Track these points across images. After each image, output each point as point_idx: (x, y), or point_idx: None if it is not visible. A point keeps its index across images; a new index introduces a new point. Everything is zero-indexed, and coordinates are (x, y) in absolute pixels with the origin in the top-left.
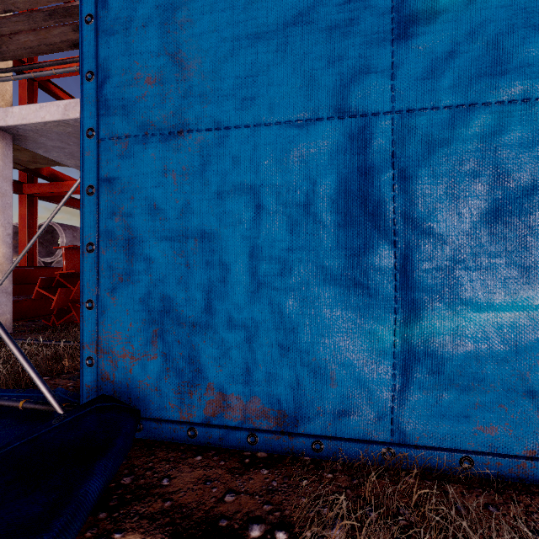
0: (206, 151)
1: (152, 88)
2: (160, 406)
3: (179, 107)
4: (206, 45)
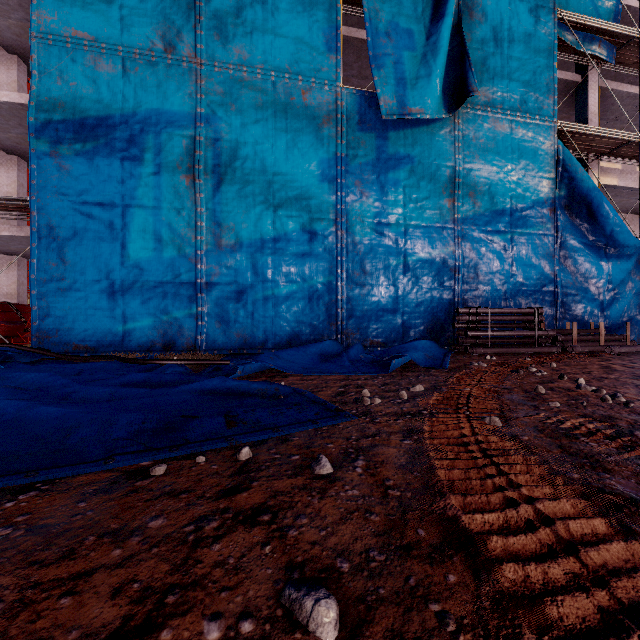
0: (73, 284)
1: (56, 267)
2: (58, 349)
3: (65, 273)
4: (73, 258)
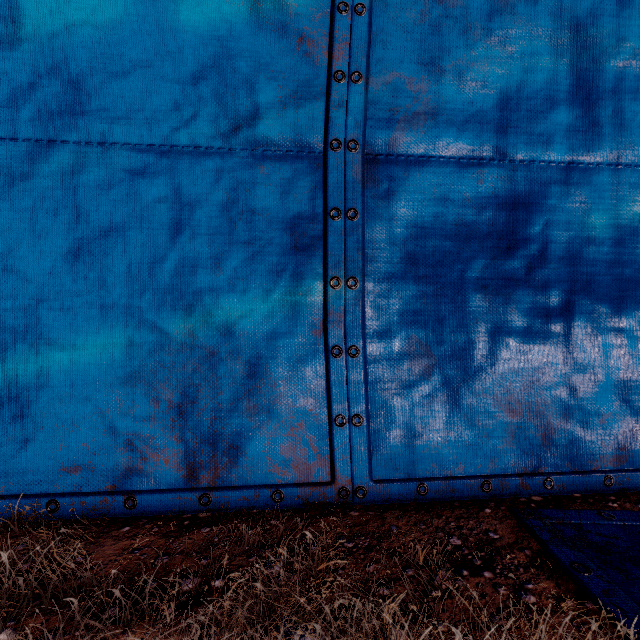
0: None
1: None
2: None
3: None
4: None
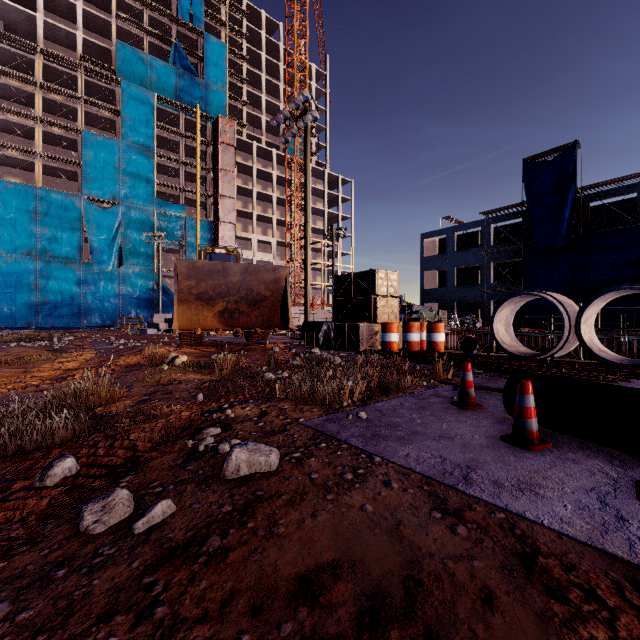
0: (0, 312)
1: None
2: None
3: None
4: (0, 305)
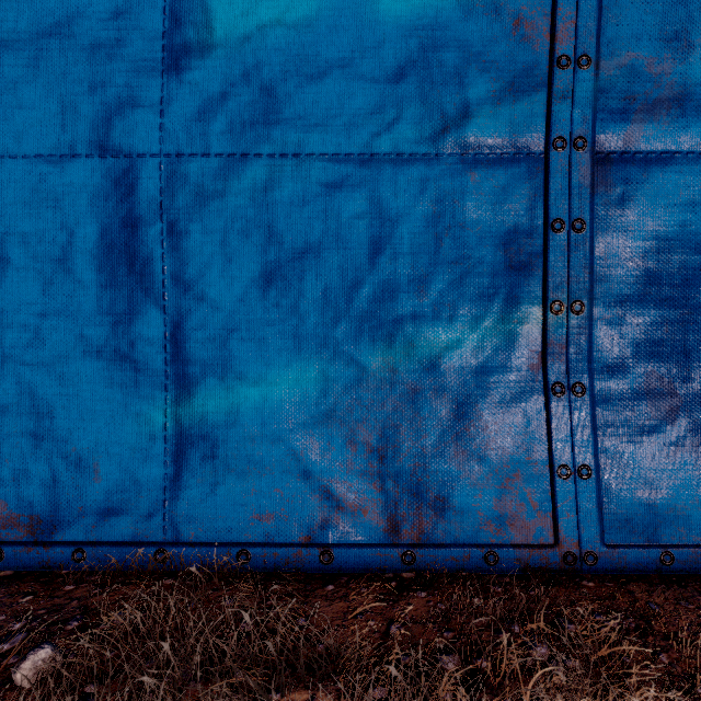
0: None
1: None
2: None
3: None
4: None
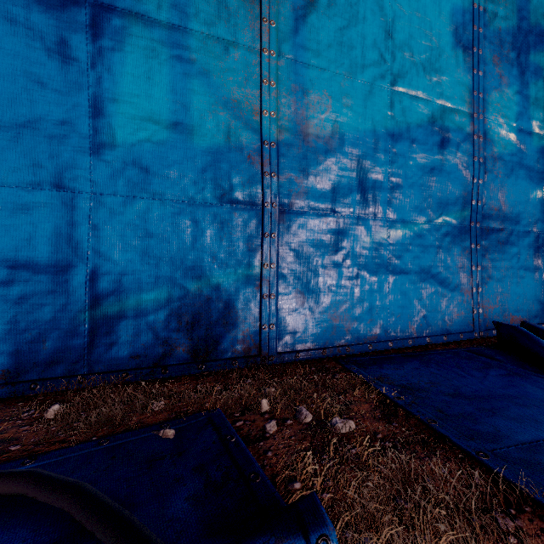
0: None
1: None
2: None
3: None
4: None
